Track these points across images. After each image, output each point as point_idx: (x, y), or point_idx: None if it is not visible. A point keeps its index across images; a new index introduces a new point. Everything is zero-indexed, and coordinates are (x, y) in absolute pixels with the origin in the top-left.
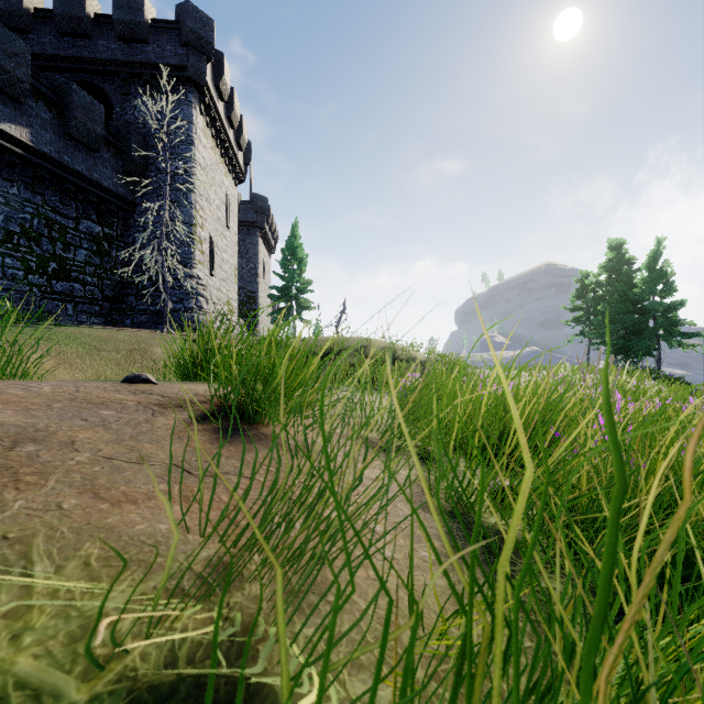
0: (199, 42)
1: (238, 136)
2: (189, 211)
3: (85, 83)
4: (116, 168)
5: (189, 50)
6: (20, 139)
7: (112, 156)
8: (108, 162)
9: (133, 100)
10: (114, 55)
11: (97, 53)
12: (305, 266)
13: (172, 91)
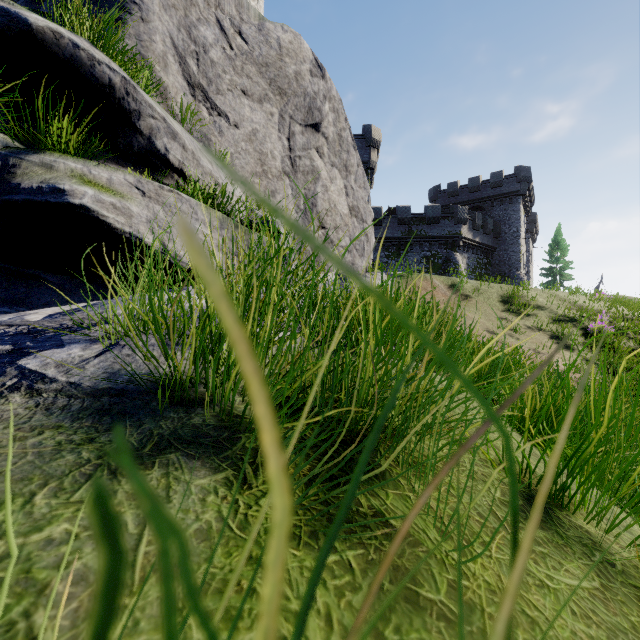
0: (525, 179)
1: (530, 198)
2: (519, 247)
3: (475, 206)
4: (492, 237)
5: (520, 184)
6: (477, 241)
7: (491, 234)
8: (490, 236)
9: (494, 208)
10: (489, 194)
11: (482, 195)
12: (566, 253)
13: (511, 201)
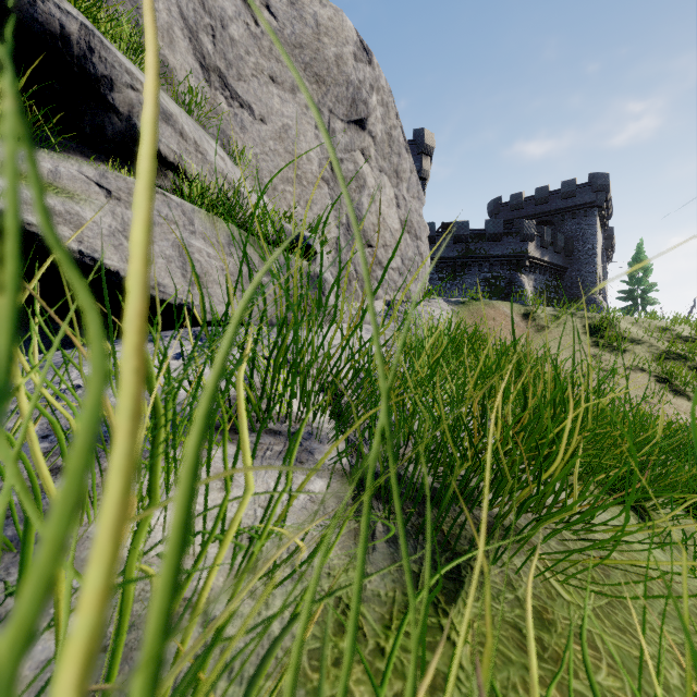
0: (602, 188)
1: (607, 210)
2: (594, 267)
3: (543, 220)
4: (562, 256)
5: (597, 193)
6: (546, 260)
7: (562, 252)
8: (561, 255)
9: (566, 222)
10: (559, 206)
11: (551, 208)
12: (650, 273)
13: (586, 214)
